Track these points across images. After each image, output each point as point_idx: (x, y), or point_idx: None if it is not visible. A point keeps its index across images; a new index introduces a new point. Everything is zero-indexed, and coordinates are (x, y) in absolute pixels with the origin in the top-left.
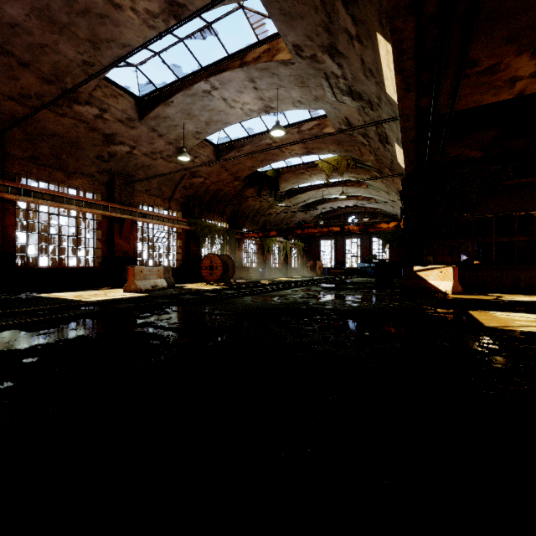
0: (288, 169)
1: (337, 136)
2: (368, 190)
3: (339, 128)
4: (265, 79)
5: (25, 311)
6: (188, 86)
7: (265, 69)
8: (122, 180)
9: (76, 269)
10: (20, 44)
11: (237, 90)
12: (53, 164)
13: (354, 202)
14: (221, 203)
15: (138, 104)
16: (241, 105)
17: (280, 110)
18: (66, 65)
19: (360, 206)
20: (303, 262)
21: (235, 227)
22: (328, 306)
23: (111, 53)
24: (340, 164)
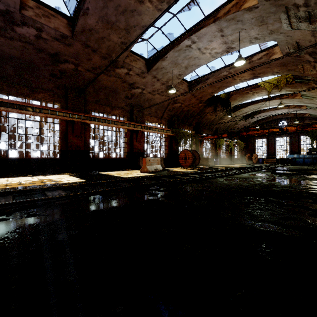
0: (236, 91)
1: (283, 59)
2: (301, 100)
3: (287, 52)
4: (231, 27)
5: (99, 182)
6: (176, 45)
7: (232, 18)
8: (137, 109)
9: (115, 159)
10: (93, 40)
11: (208, 40)
12: (105, 103)
13: (286, 110)
14: (190, 118)
15: (147, 63)
16: (210, 51)
17: (238, 48)
18: (113, 47)
19: (289, 113)
20: (242, 154)
21: (198, 132)
22: (298, 189)
23: (136, 33)
24: (280, 82)
